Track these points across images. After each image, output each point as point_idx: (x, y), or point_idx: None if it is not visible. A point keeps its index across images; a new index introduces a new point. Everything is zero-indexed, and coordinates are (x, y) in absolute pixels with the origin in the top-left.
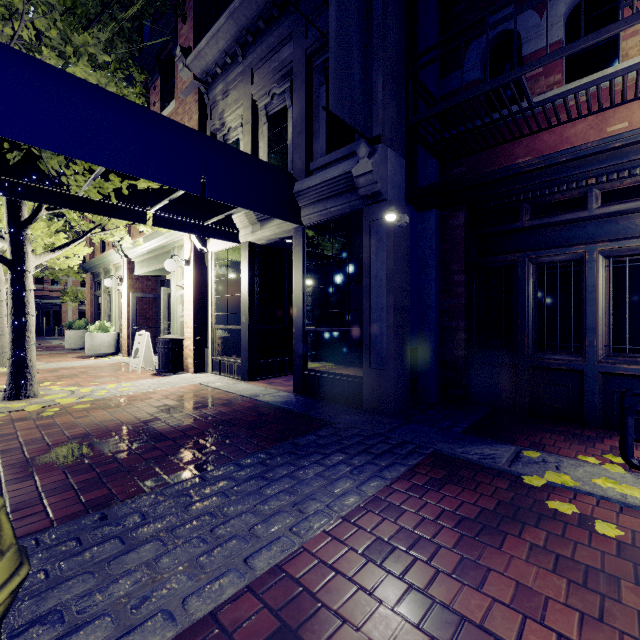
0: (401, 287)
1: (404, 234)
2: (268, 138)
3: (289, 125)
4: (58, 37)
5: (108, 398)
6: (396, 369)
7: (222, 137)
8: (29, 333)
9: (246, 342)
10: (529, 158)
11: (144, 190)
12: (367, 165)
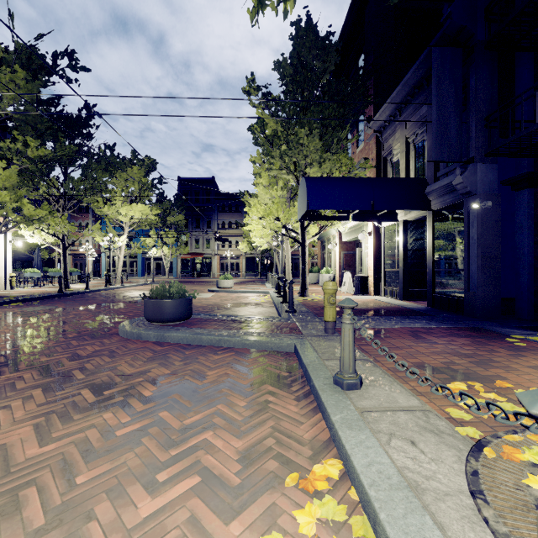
0: (489, 243)
1: (493, 211)
2: (415, 158)
3: (426, 150)
4: (318, 158)
5: None
6: (484, 292)
7: (389, 160)
8: (306, 271)
9: (402, 278)
10: None
11: None
12: (459, 179)
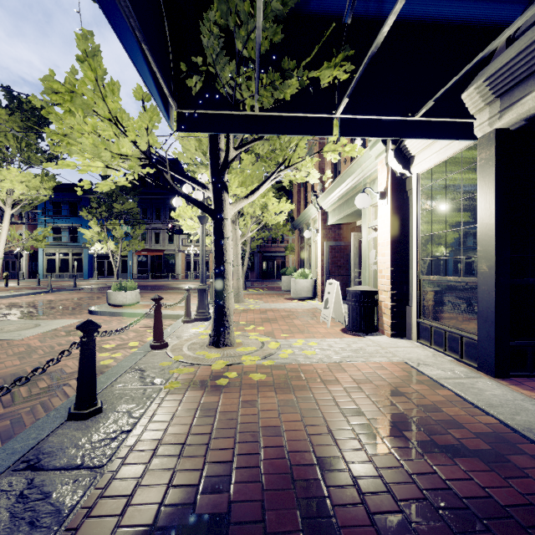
0: None
1: None
2: None
3: None
4: None
5: (289, 365)
6: None
7: None
8: (227, 281)
9: (490, 307)
10: None
11: (328, 88)
12: None
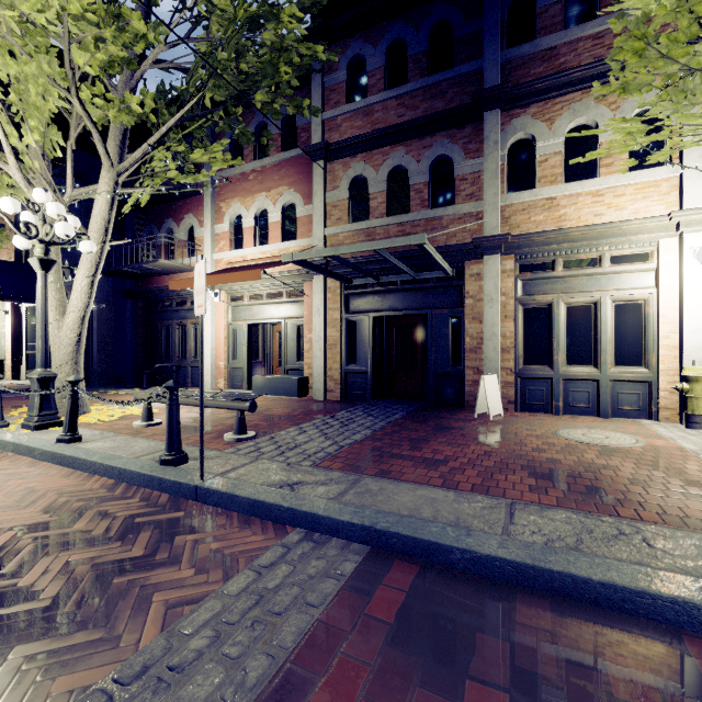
0: (106, 334)
1: (109, 311)
2: None
3: None
4: None
5: None
6: (101, 368)
7: None
8: None
9: None
10: (157, 285)
11: None
12: None
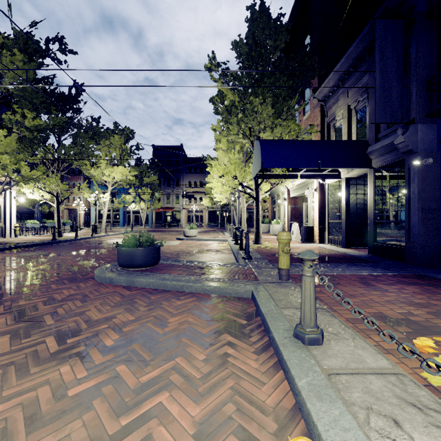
0: (429, 197)
1: (433, 167)
2: (356, 123)
3: (367, 115)
4: (271, 124)
5: None
6: (424, 241)
7: (332, 125)
8: (260, 222)
9: (344, 228)
10: None
11: None
12: (401, 139)
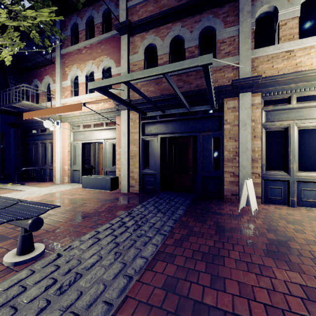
0: None
1: None
2: None
3: None
4: None
5: None
6: None
7: None
8: None
9: None
10: (29, 119)
11: None
12: None
